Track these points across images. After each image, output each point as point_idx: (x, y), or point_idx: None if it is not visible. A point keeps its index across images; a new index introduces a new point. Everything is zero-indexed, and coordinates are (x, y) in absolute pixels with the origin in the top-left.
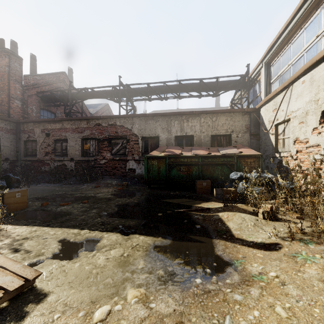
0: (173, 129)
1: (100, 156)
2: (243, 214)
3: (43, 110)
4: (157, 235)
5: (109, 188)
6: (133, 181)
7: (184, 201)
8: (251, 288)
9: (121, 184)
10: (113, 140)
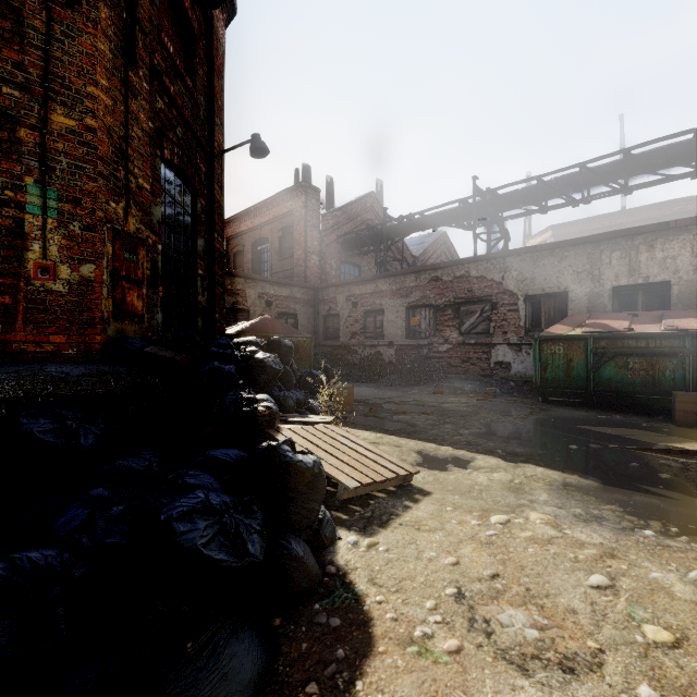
0: (608, 271)
1: (438, 338)
2: None
3: (344, 263)
4: (568, 471)
5: (459, 397)
6: (505, 387)
7: (635, 434)
8: None
9: (482, 391)
10: (463, 306)
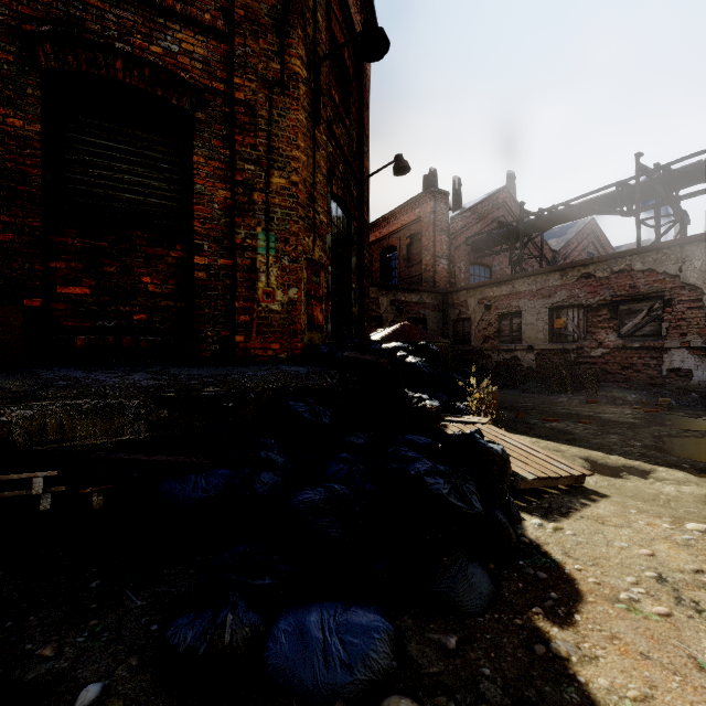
0: None
1: (590, 341)
2: None
3: (473, 265)
4: None
5: (620, 407)
6: (684, 399)
7: None
8: None
9: (650, 403)
10: (624, 305)
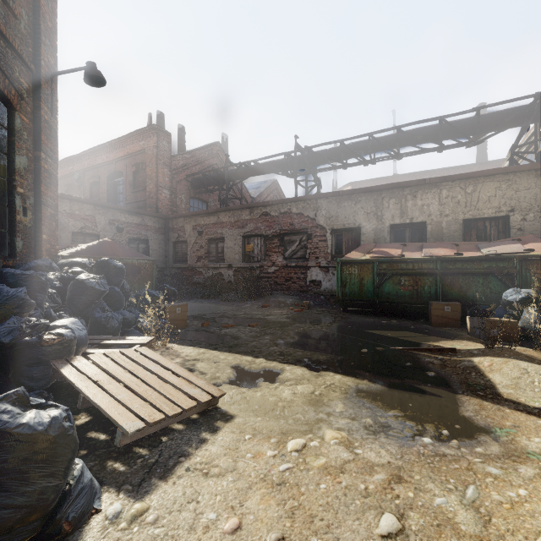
0: (387, 213)
1: (268, 261)
2: (524, 363)
3: (193, 199)
4: (360, 377)
5: (282, 309)
6: (317, 300)
7: (407, 336)
8: (520, 466)
9: (300, 304)
10: (287, 236)
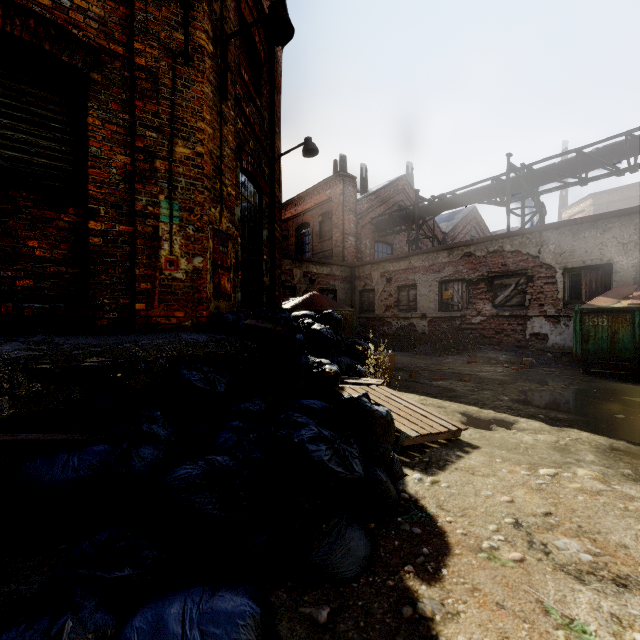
0: None
1: (471, 310)
2: None
3: (377, 242)
4: (615, 437)
5: (494, 366)
6: (542, 358)
7: None
8: None
9: (517, 362)
10: (497, 280)
